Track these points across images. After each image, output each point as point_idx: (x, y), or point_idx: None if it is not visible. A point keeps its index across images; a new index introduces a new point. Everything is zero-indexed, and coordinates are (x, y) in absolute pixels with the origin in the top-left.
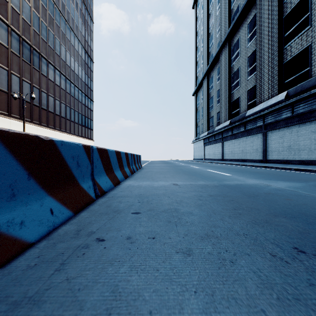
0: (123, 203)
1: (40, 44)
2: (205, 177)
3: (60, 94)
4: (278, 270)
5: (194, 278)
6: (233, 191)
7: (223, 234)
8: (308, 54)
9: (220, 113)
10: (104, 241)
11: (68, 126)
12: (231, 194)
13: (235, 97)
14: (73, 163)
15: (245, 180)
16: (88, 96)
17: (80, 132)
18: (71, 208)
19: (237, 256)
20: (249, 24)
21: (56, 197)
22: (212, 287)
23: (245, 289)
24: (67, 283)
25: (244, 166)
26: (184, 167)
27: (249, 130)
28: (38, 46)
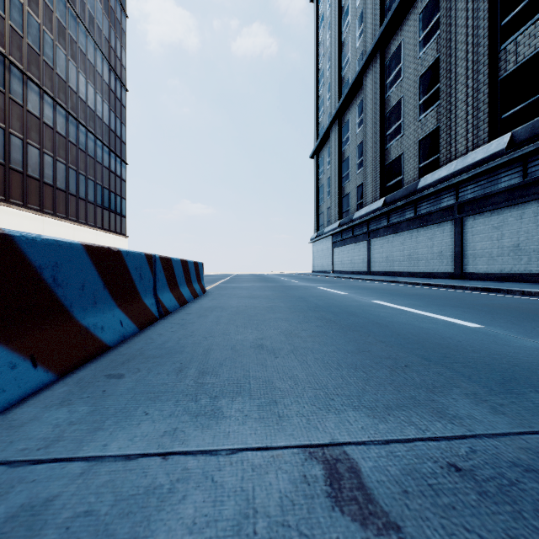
0: None
1: (6, 38)
2: (418, 345)
3: (54, 144)
4: None
5: None
6: None
7: None
8: None
9: (365, 186)
10: None
11: (72, 208)
12: None
13: (393, 154)
14: None
15: None
16: (115, 153)
17: (98, 219)
18: None
19: None
20: (422, 14)
21: None
22: None
23: None
24: None
25: (435, 288)
26: (307, 290)
27: (425, 216)
28: (2, 41)
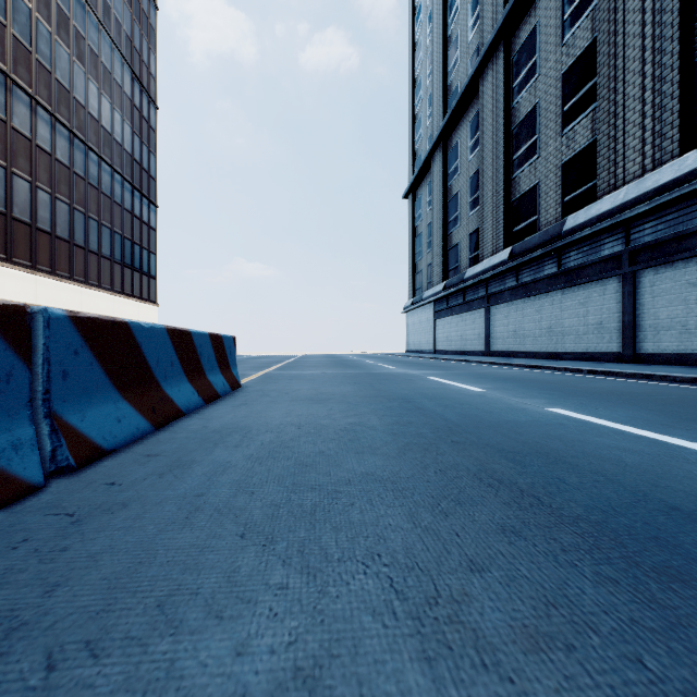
0: None
1: None
2: None
3: (53, 175)
4: None
5: None
6: None
7: None
8: None
9: (481, 232)
10: None
11: (79, 264)
12: None
13: (523, 185)
14: None
15: None
16: (141, 191)
17: (117, 281)
18: None
19: None
20: None
21: None
22: None
23: None
24: None
25: (618, 378)
26: (411, 383)
27: (574, 271)
28: None
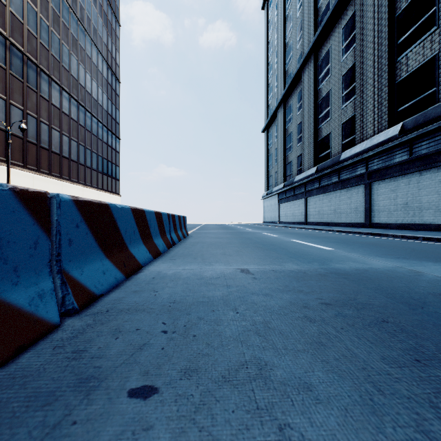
0: (121, 338)
1: (38, 52)
2: (292, 254)
3: (69, 127)
4: None
5: None
6: (366, 290)
7: None
8: (434, 68)
9: (303, 156)
10: None
11: (82, 174)
12: (368, 300)
13: (323, 133)
14: None
15: (365, 261)
16: (112, 131)
17: (100, 182)
18: None
19: None
20: (344, 28)
21: None
22: None
23: None
24: None
25: (342, 233)
26: (254, 234)
27: (345, 181)
28: (36, 55)
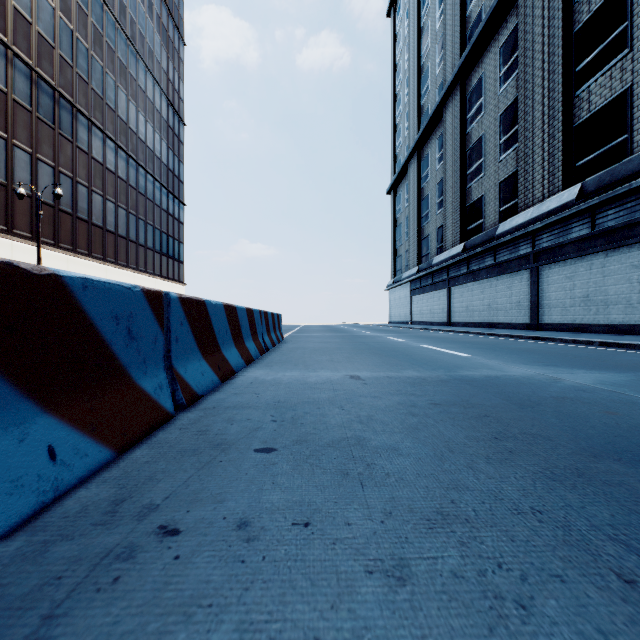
0: (236, 424)
1: (74, 86)
2: (417, 361)
3: (116, 189)
4: None
5: None
6: (484, 394)
7: (483, 512)
8: (626, 107)
9: (445, 228)
10: (179, 536)
11: (132, 255)
12: (481, 401)
13: (474, 195)
14: (116, 332)
15: (503, 368)
16: (173, 194)
17: (157, 266)
18: (110, 439)
19: (531, 584)
20: (502, 48)
21: (67, 415)
22: None
23: None
24: None
25: (494, 337)
26: (372, 338)
27: (503, 263)
28: (71, 90)
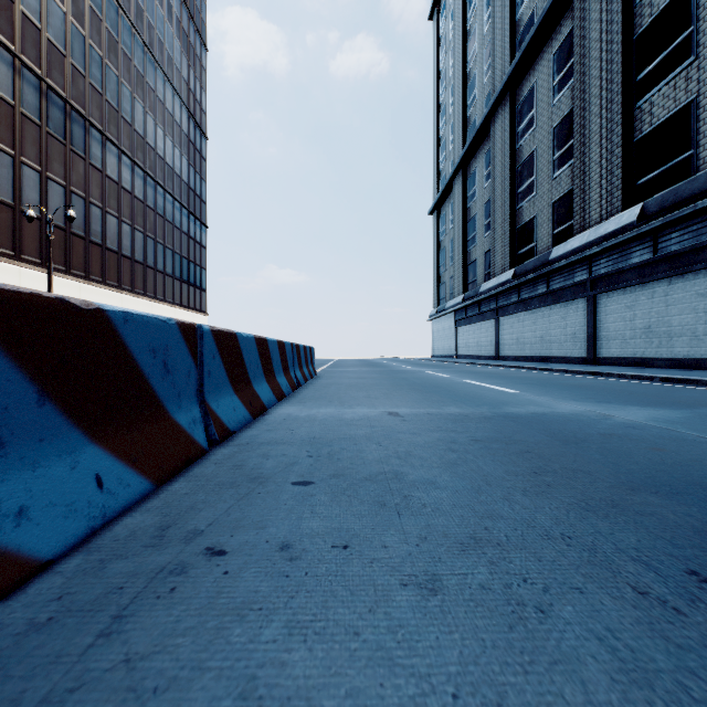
0: (272, 459)
1: (87, 98)
2: (460, 397)
3: (132, 210)
4: (660, 634)
5: (451, 657)
6: (528, 431)
7: (514, 537)
8: (691, 120)
9: (493, 253)
10: (226, 556)
11: (150, 282)
12: (524, 438)
13: (525, 216)
14: (154, 365)
15: (552, 405)
16: (195, 215)
17: (177, 295)
18: (149, 471)
19: (552, 595)
20: (556, 54)
21: (111, 446)
22: (496, 681)
23: (581, 688)
24: (126, 671)
25: (546, 372)
26: (413, 373)
27: (557, 291)
28: (83, 102)
